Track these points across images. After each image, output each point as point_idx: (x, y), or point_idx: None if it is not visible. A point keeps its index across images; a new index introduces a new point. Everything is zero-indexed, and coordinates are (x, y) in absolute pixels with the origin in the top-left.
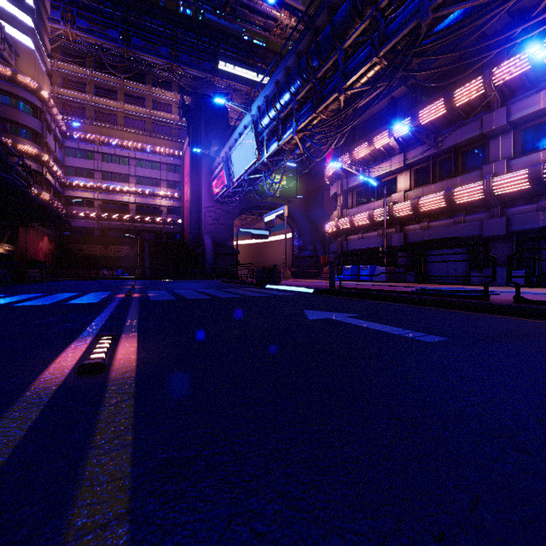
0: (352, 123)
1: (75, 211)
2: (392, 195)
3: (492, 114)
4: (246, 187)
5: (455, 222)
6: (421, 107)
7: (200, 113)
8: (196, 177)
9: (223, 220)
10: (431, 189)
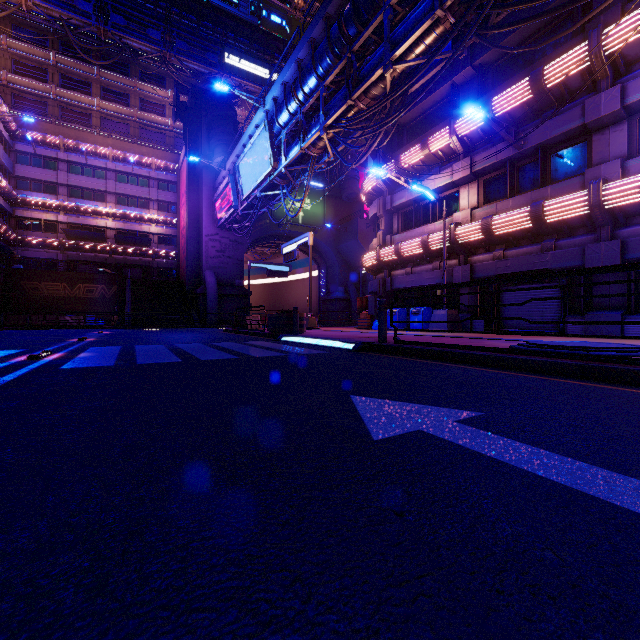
0: (403, 110)
1: (30, 237)
2: (454, 215)
3: (600, 96)
4: (258, 207)
5: (542, 249)
6: (494, 94)
7: (200, 113)
8: (195, 197)
9: (231, 252)
10: (508, 205)
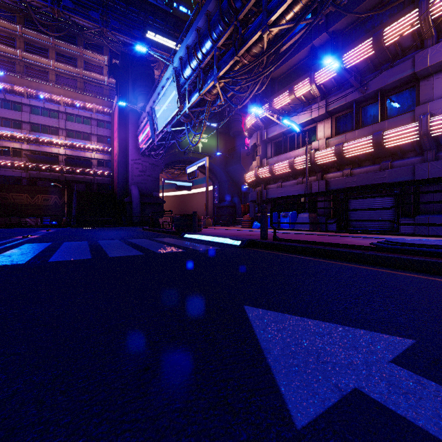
0: (277, 62)
1: (1, 160)
2: (313, 143)
3: (427, 51)
4: (169, 139)
5: (381, 168)
6: (343, 53)
7: (127, 72)
8: (124, 132)
9: (150, 172)
10: (355, 135)
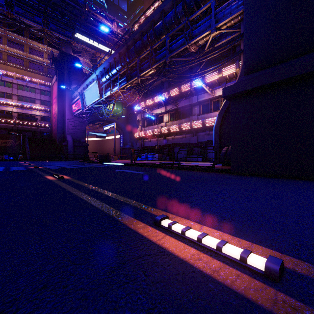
0: (143, 92)
1: None
2: (161, 123)
3: (193, 97)
4: (93, 110)
5: (182, 137)
6: (171, 88)
7: (64, 63)
8: (61, 101)
9: (79, 127)
10: (175, 123)
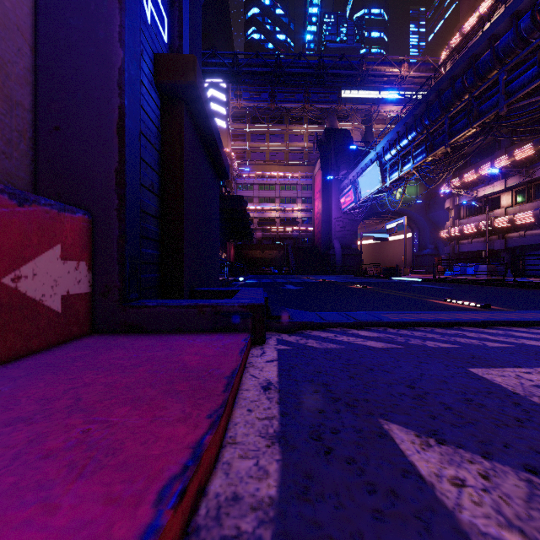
0: (456, 166)
1: None
2: (495, 211)
3: None
4: (370, 203)
5: None
6: (518, 146)
7: (329, 144)
8: (327, 195)
9: (349, 227)
10: (525, 207)
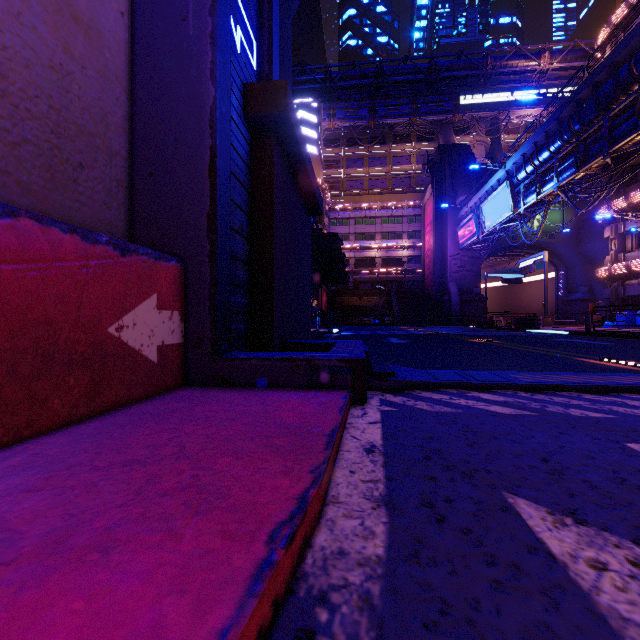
0: (620, 182)
1: None
2: None
3: None
4: (498, 235)
5: None
6: None
7: (443, 164)
8: (440, 227)
9: (469, 266)
10: None
